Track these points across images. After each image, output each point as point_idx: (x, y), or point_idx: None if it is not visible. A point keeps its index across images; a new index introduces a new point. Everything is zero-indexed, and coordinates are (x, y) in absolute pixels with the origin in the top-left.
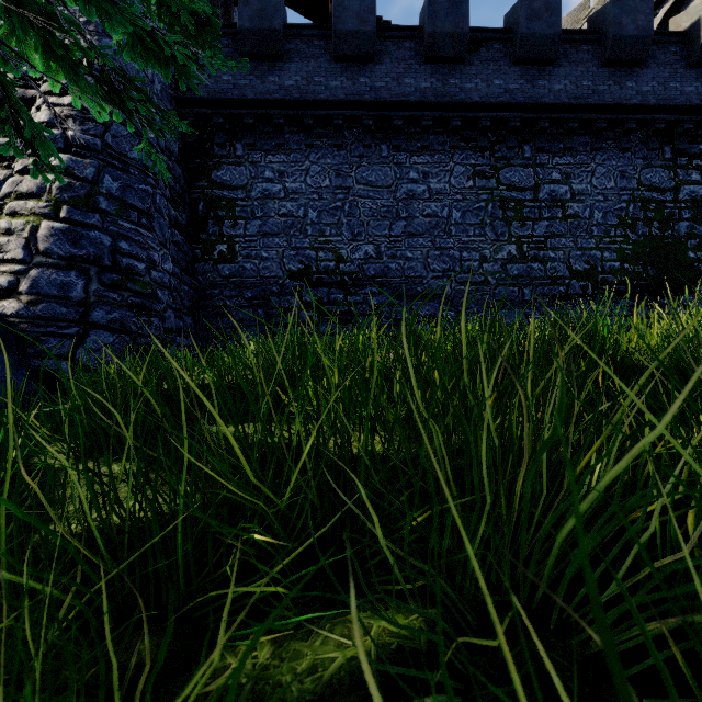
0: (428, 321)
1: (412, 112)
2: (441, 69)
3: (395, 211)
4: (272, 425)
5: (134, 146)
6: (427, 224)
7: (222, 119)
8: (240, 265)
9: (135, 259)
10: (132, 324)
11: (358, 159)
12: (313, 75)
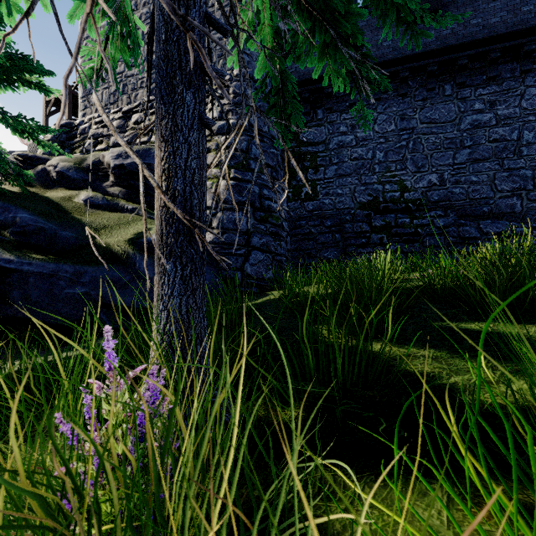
0: (498, 238)
1: (479, 48)
2: (512, 0)
3: (459, 141)
4: (526, 325)
5: (265, 123)
6: (493, 148)
7: (308, 93)
8: (321, 202)
9: (270, 201)
10: (272, 246)
11: (421, 102)
12: (382, 41)
